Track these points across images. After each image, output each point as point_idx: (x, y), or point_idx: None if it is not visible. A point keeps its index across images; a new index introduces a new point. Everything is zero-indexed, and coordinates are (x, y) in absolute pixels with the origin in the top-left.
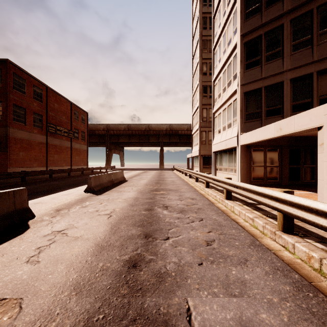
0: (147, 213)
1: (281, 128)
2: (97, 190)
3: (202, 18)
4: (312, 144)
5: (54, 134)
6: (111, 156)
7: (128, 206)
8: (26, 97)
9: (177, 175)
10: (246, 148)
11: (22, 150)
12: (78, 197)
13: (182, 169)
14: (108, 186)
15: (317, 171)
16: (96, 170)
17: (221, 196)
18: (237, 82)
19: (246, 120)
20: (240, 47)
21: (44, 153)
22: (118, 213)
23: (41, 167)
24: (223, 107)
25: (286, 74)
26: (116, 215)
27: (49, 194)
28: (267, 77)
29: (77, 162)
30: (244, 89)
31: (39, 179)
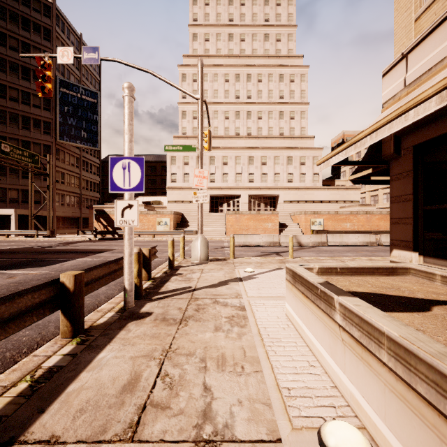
0: None
1: None
2: None
3: None
4: (5, 215)
5: None
6: None
7: None
8: None
9: None
10: None
11: None
12: None
13: None
14: None
15: (6, 228)
16: None
17: None
18: None
19: None
20: None
21: None
22: None
23: None
24: None
25: None
26: None
27: None
28: None
29: None
30: None
31: None
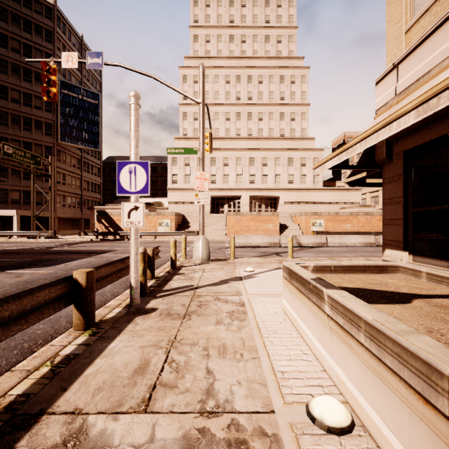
0: None
1: None
2: None
3: None
4: (6, 216)
5: None
6: None
7: None
8: None
9: None
10: None
11: None
12: None
13: None
14: None
15: (8, 229)
16: None
17: None
18: None
19: None
20: None
21: None
22: None
23: None
24: None
25: None
26: None
27: None
28: None
29: None
30: None
31: None
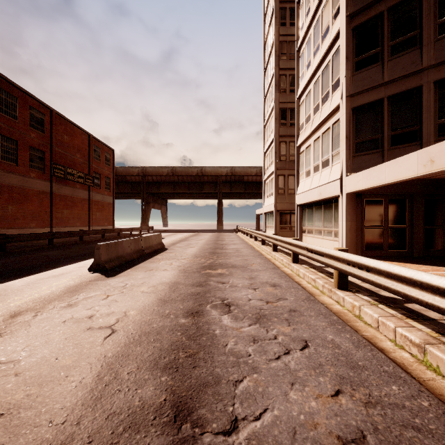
0: (189, 324)
1: (434, 159)
2: (112, 267)
3: (279, 10)
4: None
5: (63, 179)
6: (148, 212)
7: (155, 304)
8: (19, 124)
9: (243, 240)
10: (356, 198)
11: (12, 203)
12: (73, 283)
13: (250, 231)
14: (132, 259)
15: None
16: (126, 232)
17: (326, 282)
18: (341, 91)
19: (355, 153)
20: (347, 35)
21: (47, 207)
22: (131, 324)
23: (43, 228)
24: (314, 136)
25: (428, 73)
26: (123, 331)
27: (26, 276)
28: (393, 81)
29: (98, 220)
30: (353, 102)
31: (30, 247)
